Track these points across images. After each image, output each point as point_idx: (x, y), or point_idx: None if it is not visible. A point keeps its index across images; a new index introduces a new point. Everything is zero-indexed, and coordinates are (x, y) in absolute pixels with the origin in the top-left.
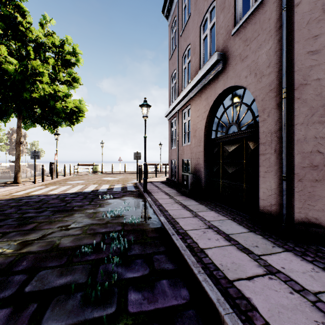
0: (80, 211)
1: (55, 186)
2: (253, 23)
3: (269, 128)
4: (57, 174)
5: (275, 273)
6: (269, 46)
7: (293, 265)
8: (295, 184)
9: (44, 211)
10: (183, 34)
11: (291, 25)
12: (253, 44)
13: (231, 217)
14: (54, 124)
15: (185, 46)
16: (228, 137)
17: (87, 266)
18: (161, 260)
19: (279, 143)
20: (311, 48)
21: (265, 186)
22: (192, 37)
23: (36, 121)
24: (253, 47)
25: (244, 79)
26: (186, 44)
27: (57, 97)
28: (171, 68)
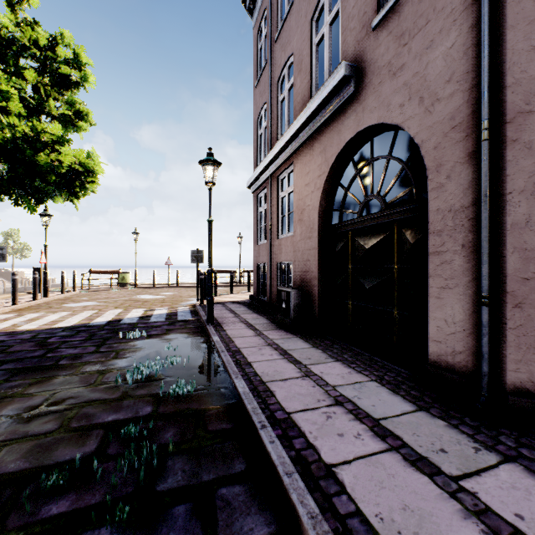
0: (71, 369)
1: (38, 312)
2: (415, 0)
3: (451, 201)
4: (47, 290)
5: None
6: (450, 42)
7: None
8: (508, 313)
9: None
10: (280, 38)
11: None
12: (416, 41)
13: (374, 374)
14: (35, 196)
15: (283, 60)
16: (364, 221)
17: None
18: (236, 503)
19: (471, 231)
20: None
21: (441, 315)
22: (296, 42)
23: None
24: (416, 48)
25: (398, 110)
26: (285, 56)
27: (40, 142)
28: (259, 101)
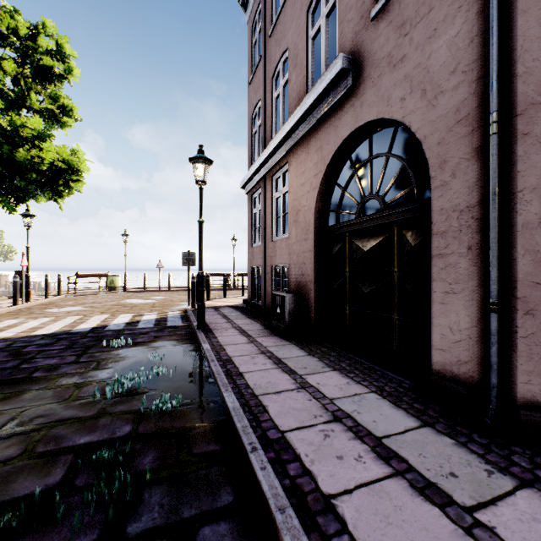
0: (45, 382)
1: (17, 319)
2: None
3: (456, 200)
4: (29, 295)
5: None
6: (455, 30)
7: None
8: (518, 321)
9: None
10: (274, 32)
11: None
12: (419, 30)
13: (374, 385)
14: (15, 194)
15: (277, 55)
16: (363, 222)
17: None
18: None
19: (478, 232)
20: None
21: (445, 322)
22: (291, 36)
23: None
24: (419, 38)
25: (398, 104)
26: (280, 50)
27: (19, 137)
28: (253, 98)
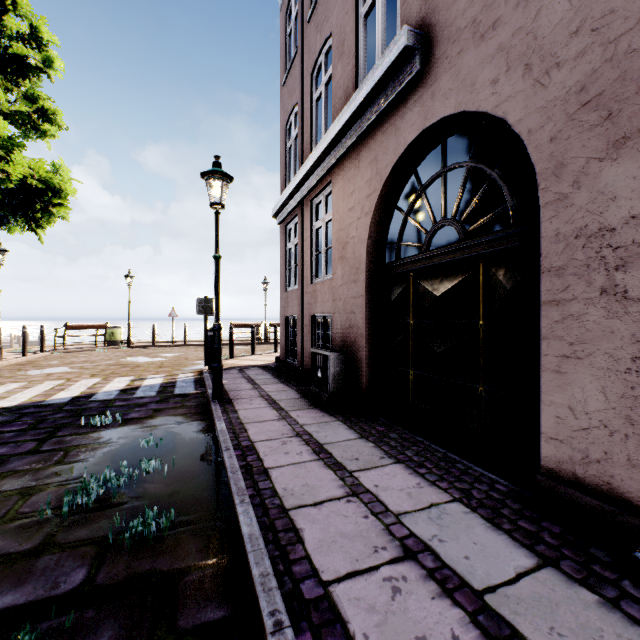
0: None
1: None
2: None
3: (581, 221)
4: None
5: None
6: None
7: None
8: None
9: None
10: (315, 15)
11: None
12: None
13: (456, 487)
14: None
15: (318, 43)
16: (433, 258)
17: None
18: None
19: (619, 267)
20: None
21: (563, 400)
22: (336, 17)
23: None
24: None
25: (488, 89)
26: (322, 37)
27: None
28: (287, 103)
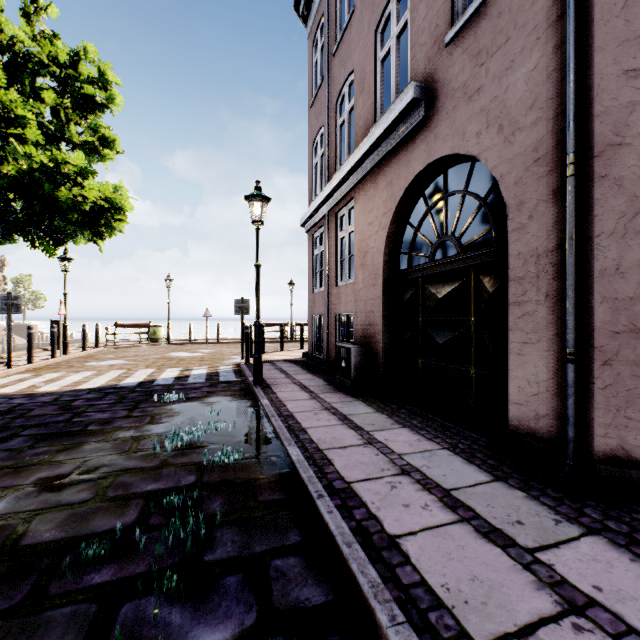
0: (102, 435)
1: (58, 372)
2: (494, 14)
3: (534, 245)
4: (66, 347)
5: (585, 610)
6: (532, 64)
7: (618, 577)
8: (596, 371)
9: (13, 437)
10: (339, 51)
11: (586, 11)
12: (495, 61)
13: (447, 442)
14: (55, 236)
15: (342, 77)
16: (437, 266)
17: (85, 608)
18: (291, 574)
19: (556, 278)
20: (633, 63)
21: (523, 374)
22: (357, 57)
23: (12, 228)
24: (495, 69)
25: (474, 139)
26: (345, 72)
27: (61, 175)
28: (314, 124)
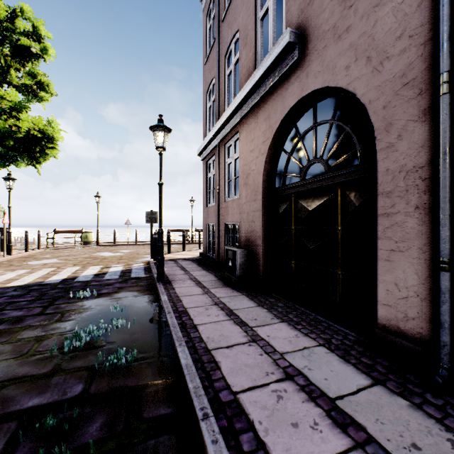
0: (7, 336)
1: None
2: None
3: (403, 161)
4: (10, 249)
5: None
6: None
7: None
8: None
9: None
10: (227, 17)
11: None
12: (364, 1)
13: (321, 337)
14: None
15: (229, 36)
16: (307, 184)
17: None
18: None
19: (426, 191)
20: None
21: (391, 279)
22: (241, 19)
23: None
24: (364, 8)
25: (343, 72)
26: (232, 32)
27: None
28: (208, 76)
